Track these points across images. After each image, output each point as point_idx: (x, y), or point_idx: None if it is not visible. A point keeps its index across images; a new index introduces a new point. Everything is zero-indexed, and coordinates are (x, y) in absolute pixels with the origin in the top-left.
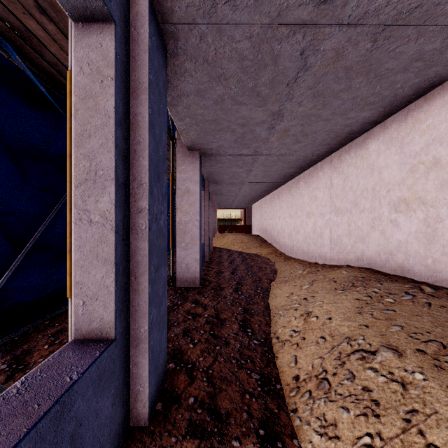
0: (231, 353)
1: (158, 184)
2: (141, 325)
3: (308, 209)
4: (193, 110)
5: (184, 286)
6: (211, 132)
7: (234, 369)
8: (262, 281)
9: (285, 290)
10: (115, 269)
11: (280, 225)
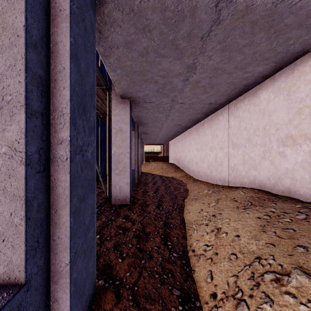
0: (154, 267)
1: (84, 117)
2: (61, 259)
3: (211, 144)
4: (123, 61)
5: (118, 204)
6: (138, 83)
7: (157, 285)
8: (177, 198)
9: (196, 206)
10: (25, 205)
11: (189, 156)
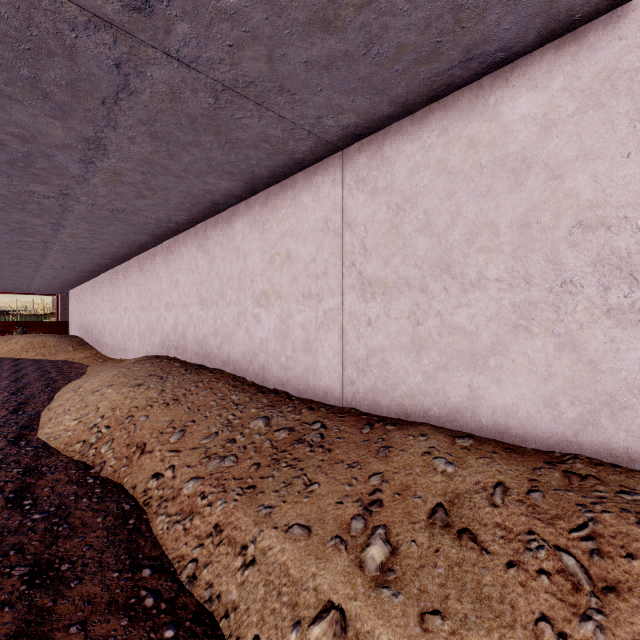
0: None
1: None
2: None
3: (125, 304)
4: None
5: None
6: None
7: None
8: (57, 382)
9: (76, 382)
10: None
11: (102, 321)
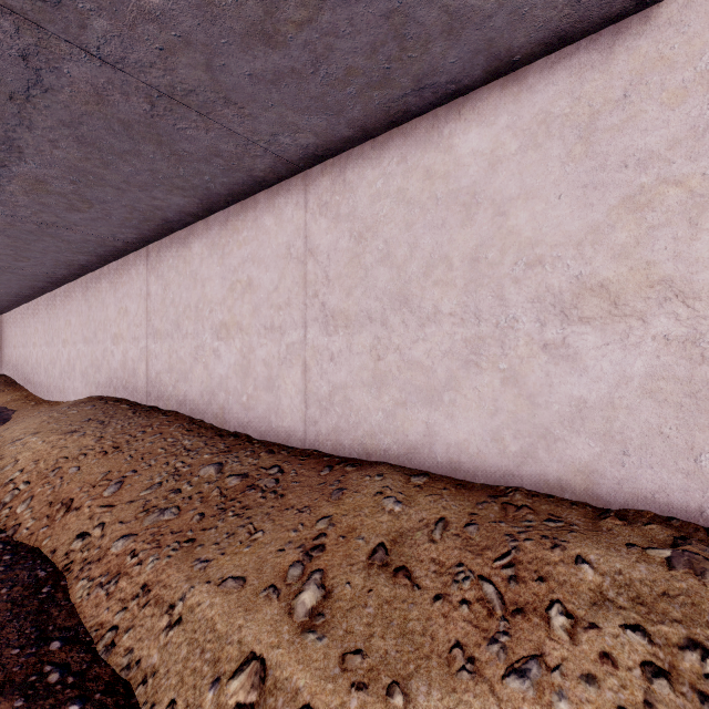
0: None
1: None
2: None
3: (64, 336)
4: None
5: None
6: None
7: None
8: None
9: None
10: None
11: (36, 356)
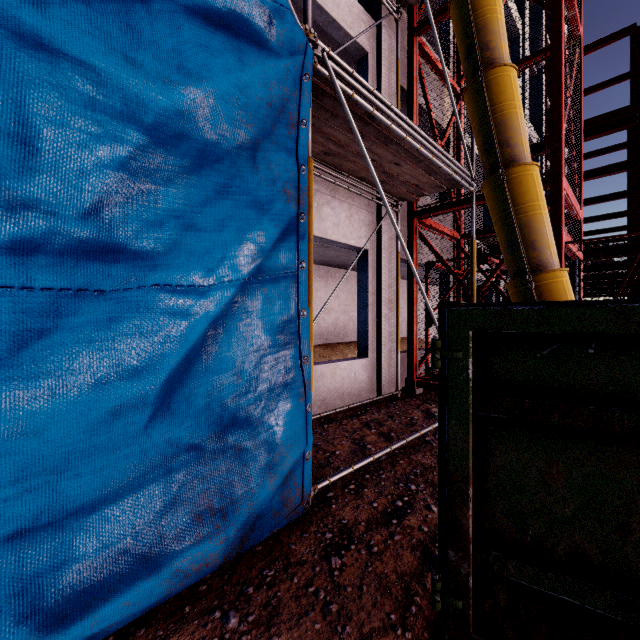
0: None
1: None
2: None
3: None
4: None
5: None
6: None
7: None
8: None
9: None
10: None
11: None
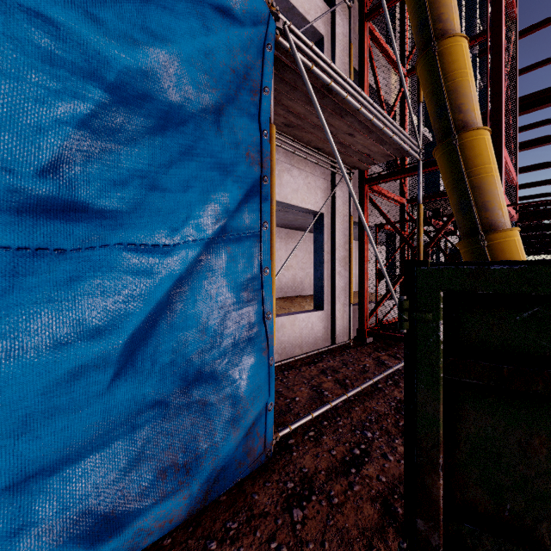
0: None
1: None
2: None
3: None
4: None
5: None
6: None
7: None
8: None
9: None
10: None
11: None
